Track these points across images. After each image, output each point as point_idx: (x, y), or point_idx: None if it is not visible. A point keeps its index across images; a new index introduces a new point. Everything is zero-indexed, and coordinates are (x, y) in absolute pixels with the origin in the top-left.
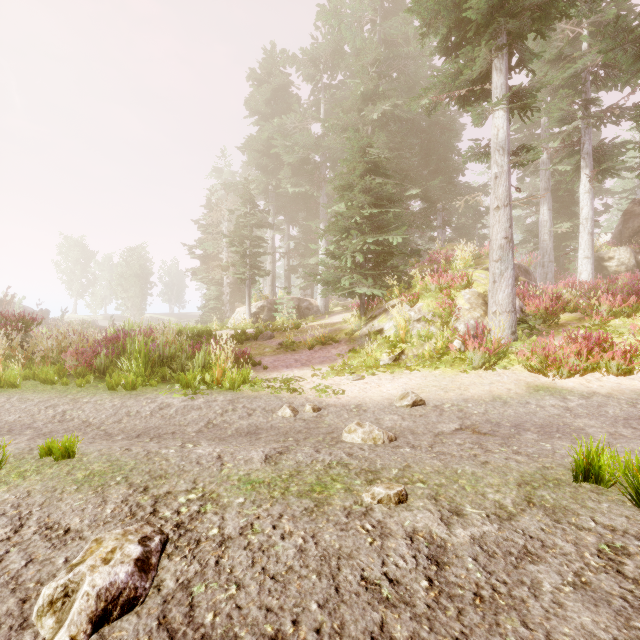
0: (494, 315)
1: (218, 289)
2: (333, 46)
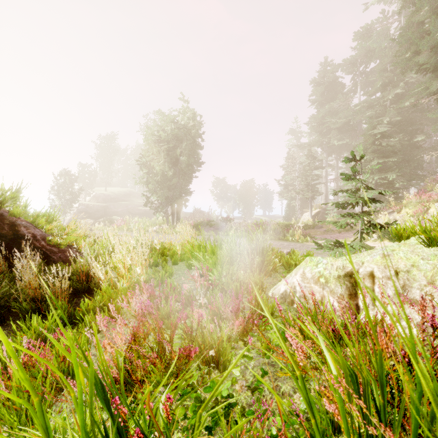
0: None
1: (293, 202)
2: (365, 52)
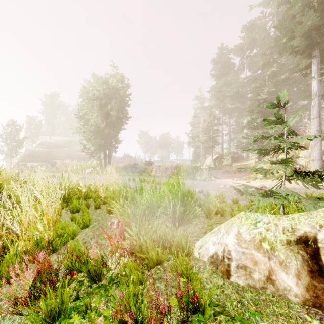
0: (311, 161)
1: (198, 150)
2: (250, 40)
